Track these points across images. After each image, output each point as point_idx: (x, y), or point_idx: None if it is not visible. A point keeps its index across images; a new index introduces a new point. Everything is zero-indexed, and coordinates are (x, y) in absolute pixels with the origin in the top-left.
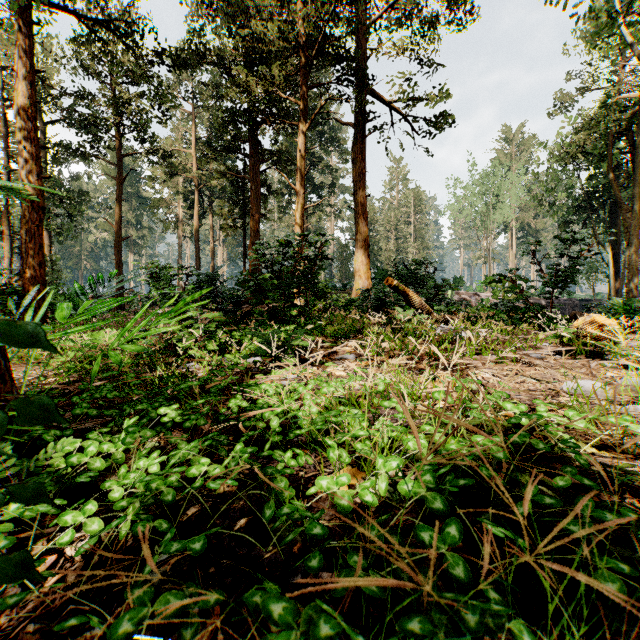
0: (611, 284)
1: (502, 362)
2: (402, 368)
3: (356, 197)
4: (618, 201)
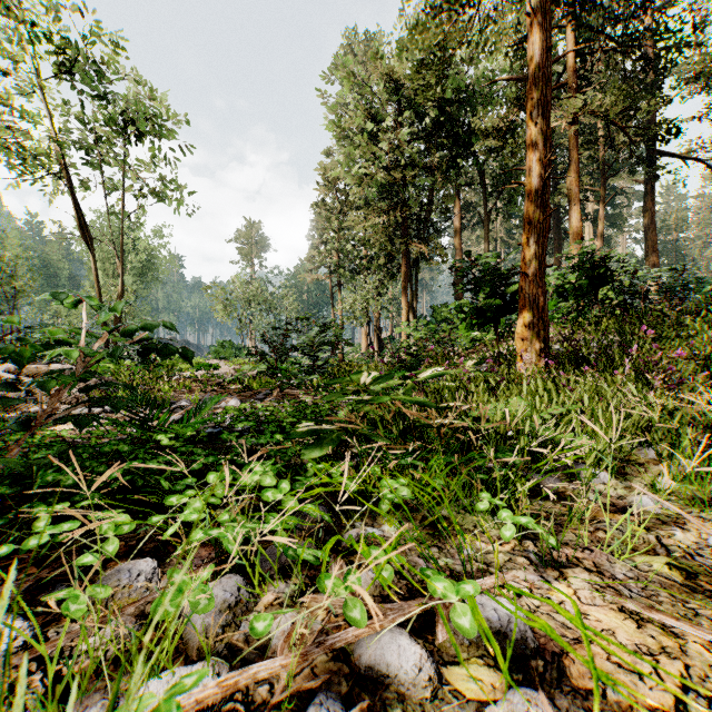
0: None
1: None
2: None
3: (646, 235)
4: None
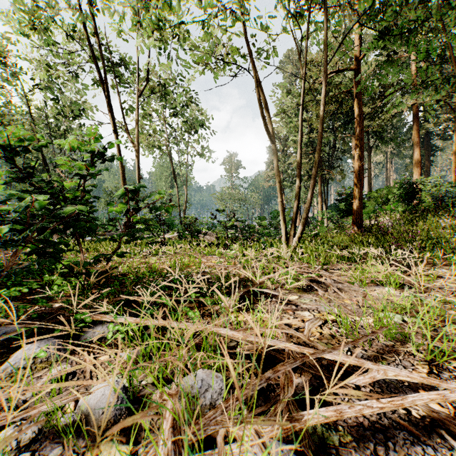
0: None
1: None
2: None
3: None
4: None
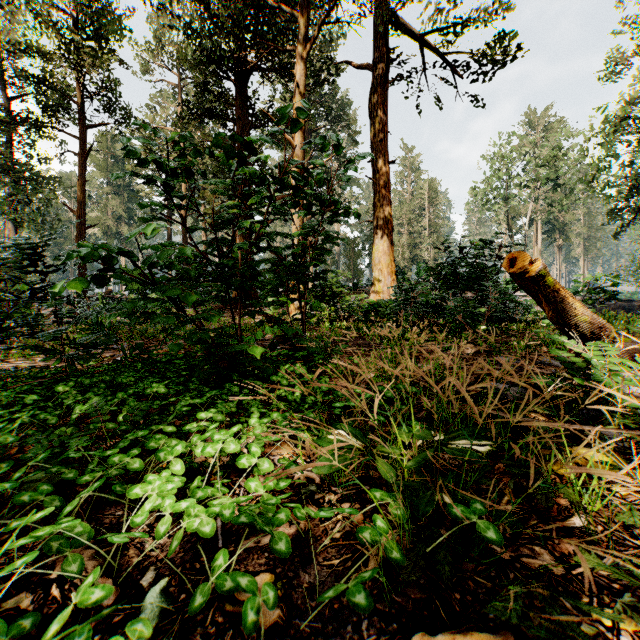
0: None
1: None
2: None
3: (375, 164)
4: None
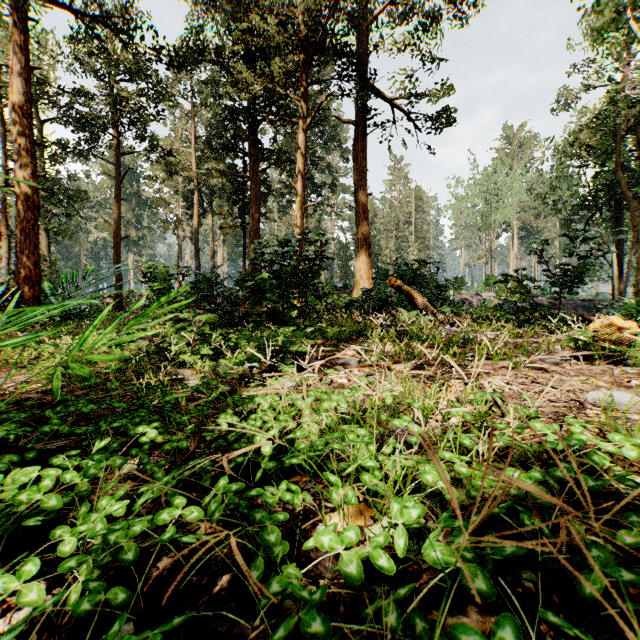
0: (614, 284)
1: (515, 368)
2: (410, 376)
3: (357, 196)
4: (626, 199)
